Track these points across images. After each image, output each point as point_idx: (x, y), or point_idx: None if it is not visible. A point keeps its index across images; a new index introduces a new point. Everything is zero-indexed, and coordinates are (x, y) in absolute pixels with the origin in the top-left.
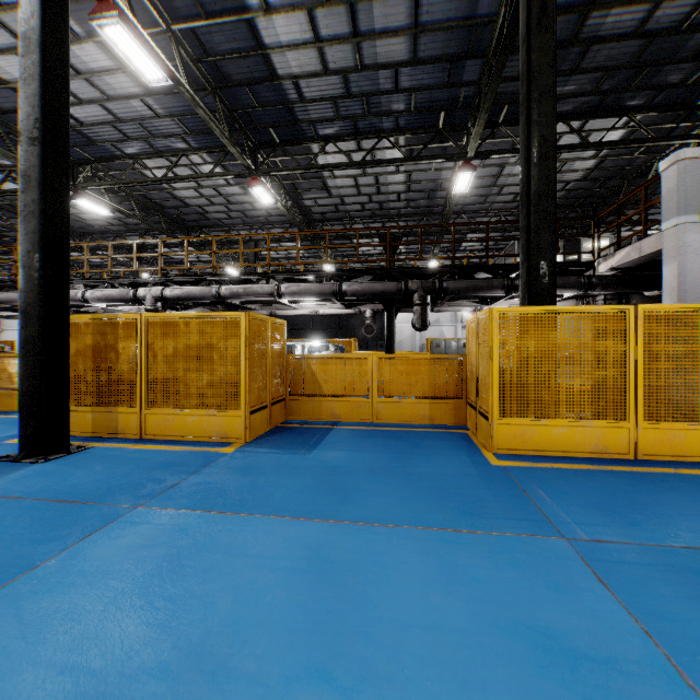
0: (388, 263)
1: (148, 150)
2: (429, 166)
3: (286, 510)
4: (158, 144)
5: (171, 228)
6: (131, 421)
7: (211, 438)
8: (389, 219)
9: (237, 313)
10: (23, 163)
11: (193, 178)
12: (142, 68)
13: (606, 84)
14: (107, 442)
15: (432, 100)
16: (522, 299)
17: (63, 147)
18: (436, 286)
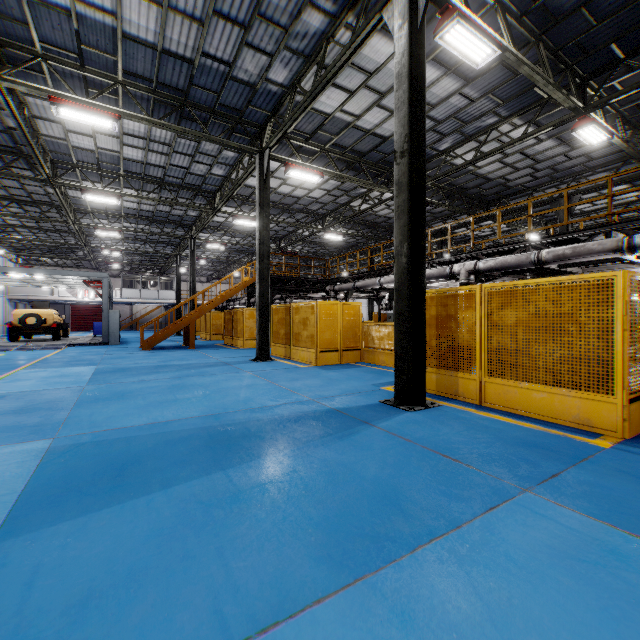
0: None
1: (458, 140)
2: None
3: None
4: (468, 130)
5: (470, 207)
6: (470, 387)
7: (565, 421)
8: None
9: (607, 273)
10: (396, 174)
11: (502, 148)
12: (472, 55)
13: None
14: (451, 402)
15: None
16: None
17: (421, 150)
18: None
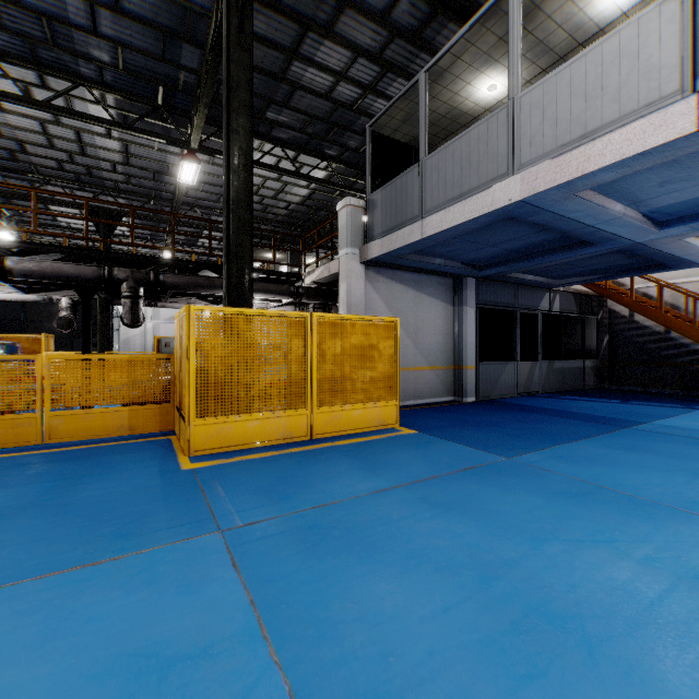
0: (87, 242)
1: None
2: (151, 143)
3: None
4: None
5: None
6: None
7: None
8: (104, 191)
9: None
10: None
11: None
12: None
13: (310, 128)
14: None
15: (147, 67)
16: (224, 299)
17: None
18: (151, 277)
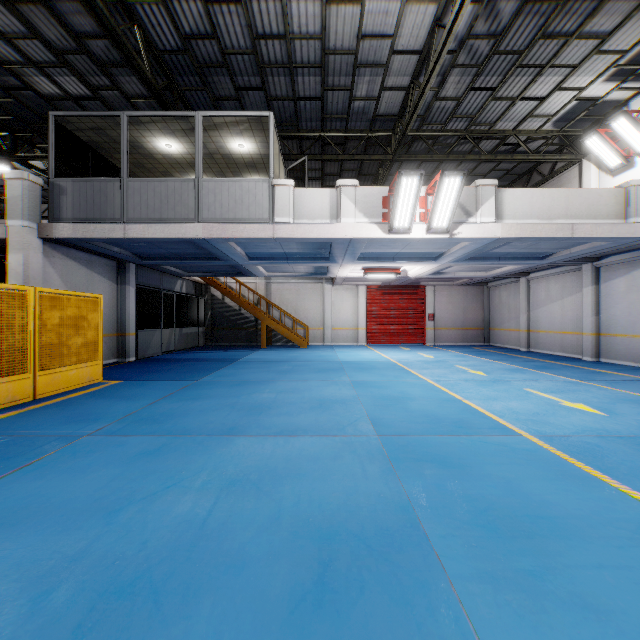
0: None
1: None
2: None
3: None
4: None
5: None
6: None
7: None
8: None
9: None
10: None
11: None
12: None
13: None
14: None
15: None
16: None
17: None
18: None
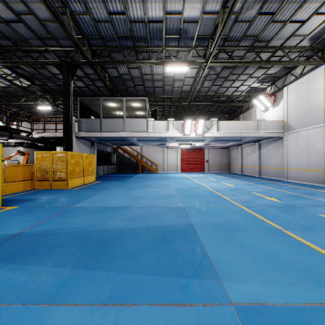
0: None
1: None
2: None
3: (87, 197)
4: None
5: None
6: None
7: None
8: None
9: None
10: None
11: None
12: None
13: (36, 75)
14: None
15: None
16: (65, 149)
17: None
18: None
